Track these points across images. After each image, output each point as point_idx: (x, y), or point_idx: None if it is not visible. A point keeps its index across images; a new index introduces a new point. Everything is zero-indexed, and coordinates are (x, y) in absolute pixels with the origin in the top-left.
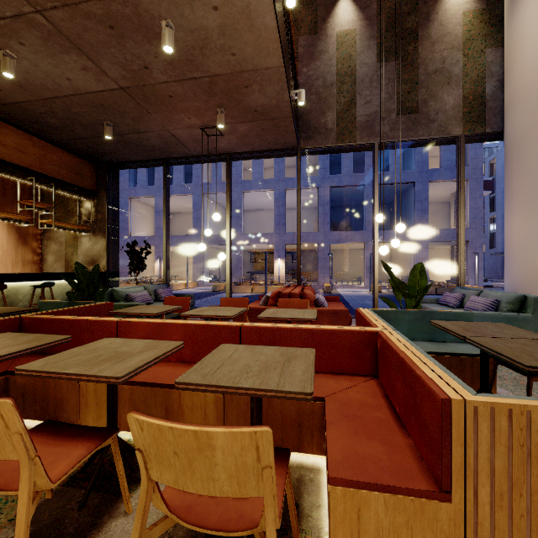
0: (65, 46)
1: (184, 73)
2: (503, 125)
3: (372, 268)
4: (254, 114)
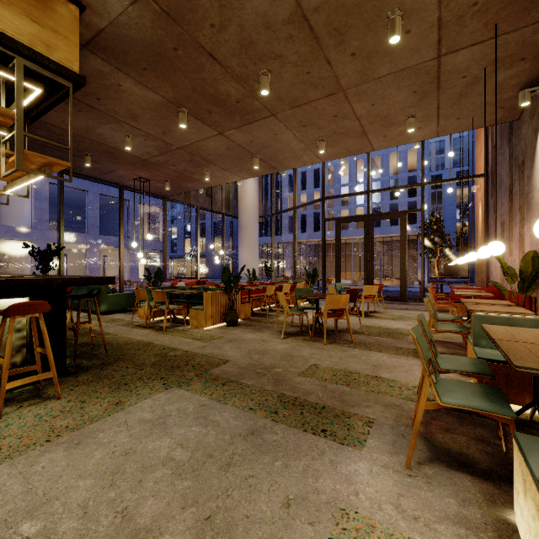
0: (161, 150)
1: (183, 172)
2: (234, 213)
3: (196, 269)
4: (176, 185)
